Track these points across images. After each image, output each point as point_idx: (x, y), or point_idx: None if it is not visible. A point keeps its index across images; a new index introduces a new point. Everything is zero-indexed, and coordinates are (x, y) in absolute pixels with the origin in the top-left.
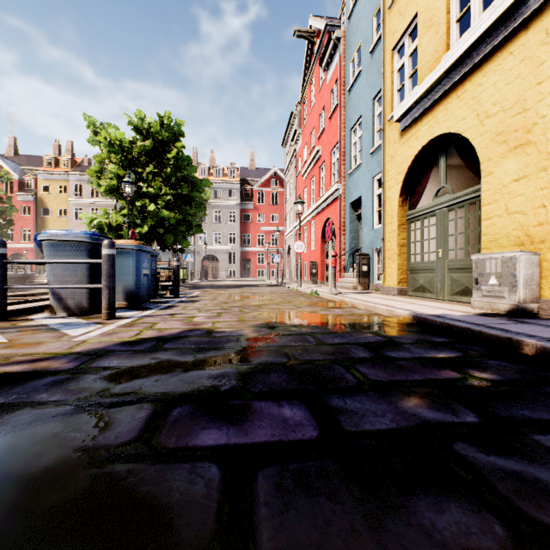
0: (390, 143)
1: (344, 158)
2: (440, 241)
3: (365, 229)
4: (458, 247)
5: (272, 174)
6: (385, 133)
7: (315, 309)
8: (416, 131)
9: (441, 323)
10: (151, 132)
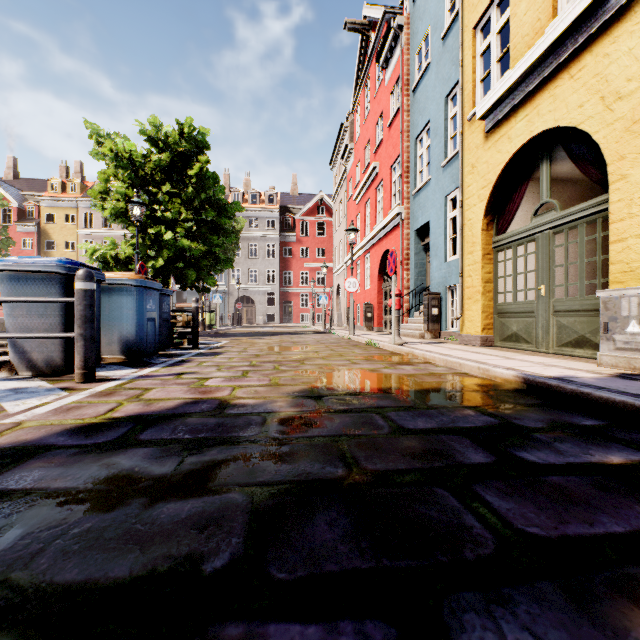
0: (471, 150)
1: (407, 175)
2: (542, 275)
3: (435, 262)
4: (569, 282)
5: (318, 201)
6: (463, 137)
7: (377, 366)
8: (508, 130)
9: (574, 392)
10: (168, 143)
